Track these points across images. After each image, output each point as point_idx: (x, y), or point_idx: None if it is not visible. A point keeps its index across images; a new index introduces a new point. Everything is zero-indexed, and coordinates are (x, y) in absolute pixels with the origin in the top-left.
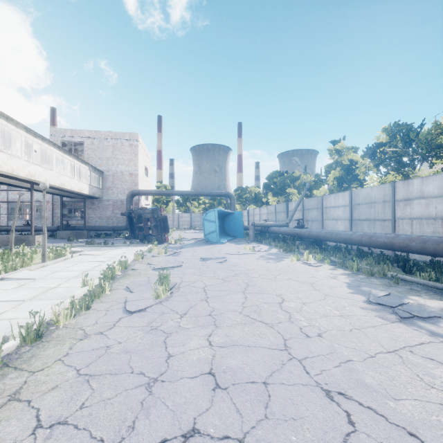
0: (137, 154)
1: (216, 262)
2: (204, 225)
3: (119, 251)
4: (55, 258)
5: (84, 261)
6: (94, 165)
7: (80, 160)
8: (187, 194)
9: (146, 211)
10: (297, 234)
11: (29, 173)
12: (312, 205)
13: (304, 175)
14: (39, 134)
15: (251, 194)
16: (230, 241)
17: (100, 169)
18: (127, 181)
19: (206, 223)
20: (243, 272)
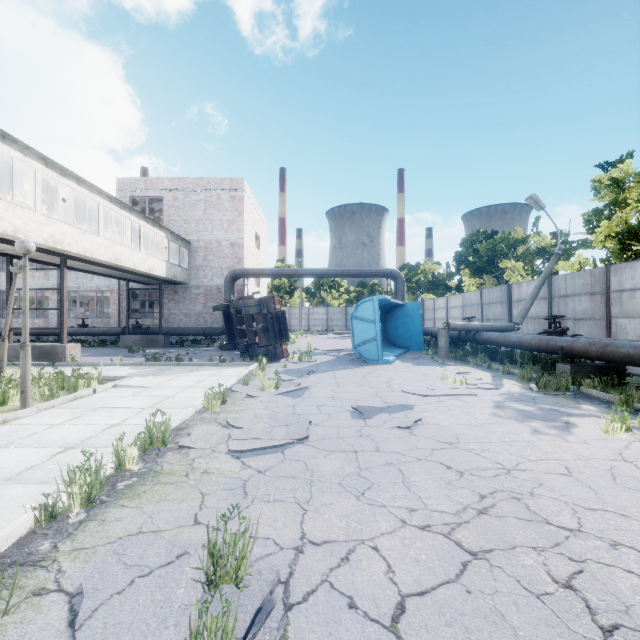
0: (242, 212)
1: (394, 426)
2: (353, 328)
3: (192, 378)
4: (48, 398)
5: (101, 408)
6: (177, 232)
7: (150, 221)
8: (321, 274)
9: (248, 302)
10: (563, 350)
11: (51, 237)
12: (576, 288)
13: (535, 235)
14: (70, 171)
15: (425, 276)
16: (400, 358)
17: (185, 238)
18: (227, 256)
19: (357, 323)
20: (500, 485)
